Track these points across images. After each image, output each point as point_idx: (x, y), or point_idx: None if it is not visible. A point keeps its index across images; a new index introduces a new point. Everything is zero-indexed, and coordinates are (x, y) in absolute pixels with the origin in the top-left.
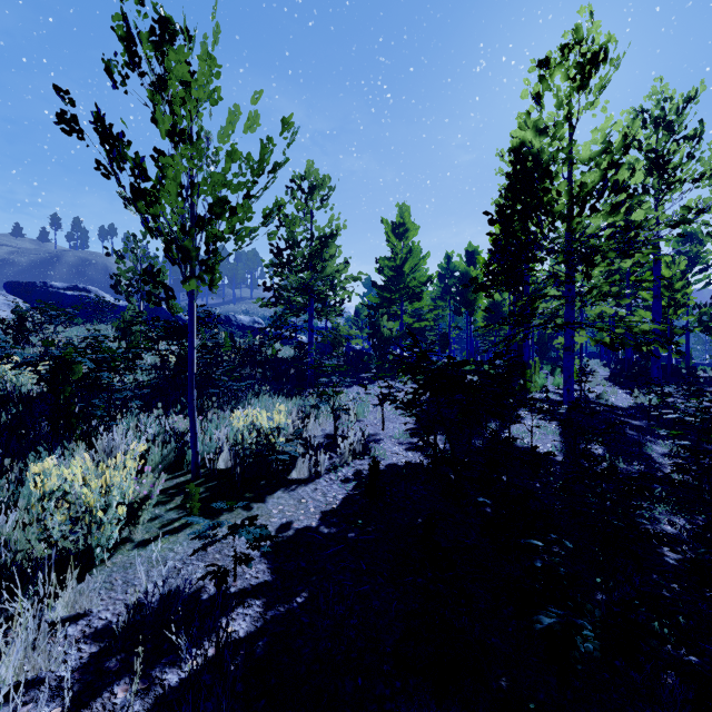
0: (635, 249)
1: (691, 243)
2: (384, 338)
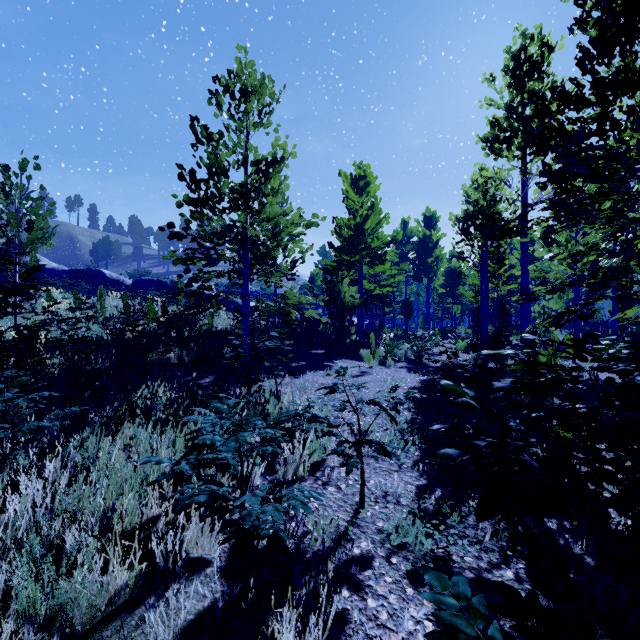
0: None
1: None
2: (344, 307)
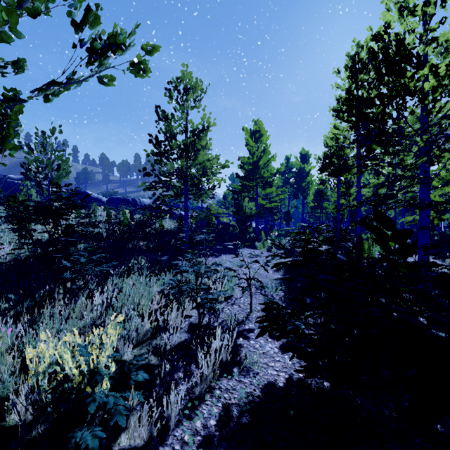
0: None
1: None
2: (245, 215)
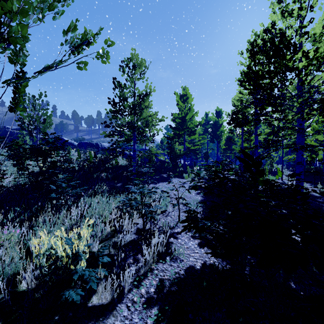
0: None
1: None
2: (176, 155)
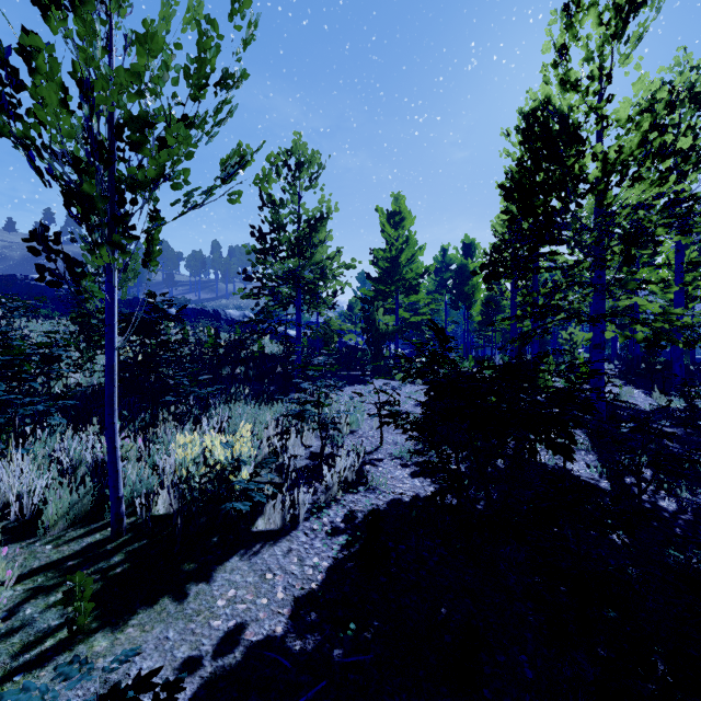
0: (695, 223)
1: (697, 234)
2: (379, 333)
